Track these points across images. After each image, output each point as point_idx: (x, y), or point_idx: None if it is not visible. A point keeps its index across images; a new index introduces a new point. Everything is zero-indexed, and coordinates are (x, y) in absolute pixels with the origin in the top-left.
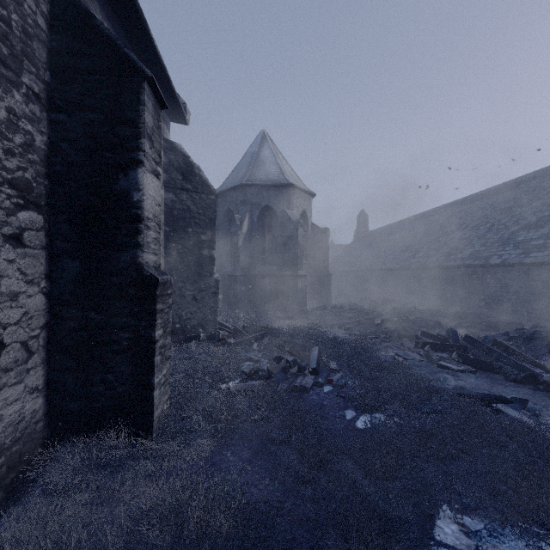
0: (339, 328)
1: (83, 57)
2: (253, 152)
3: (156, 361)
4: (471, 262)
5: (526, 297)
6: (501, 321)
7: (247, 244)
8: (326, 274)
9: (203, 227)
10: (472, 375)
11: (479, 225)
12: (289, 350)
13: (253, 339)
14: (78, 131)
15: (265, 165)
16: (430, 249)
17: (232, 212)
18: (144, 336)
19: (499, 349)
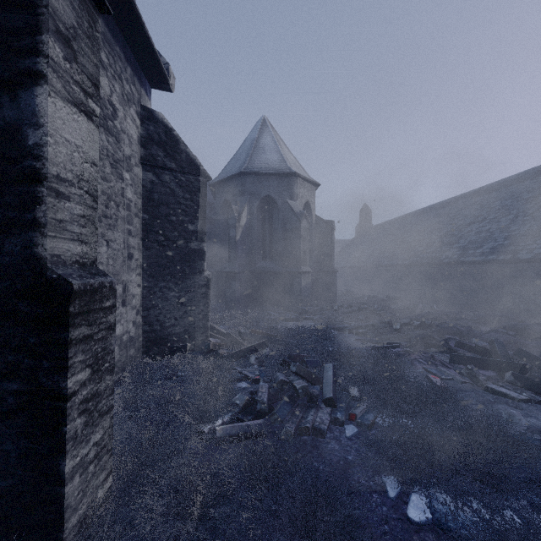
0: (350, 333)
1: None
2: (252, 139)
3: (72, 429)
4: (494, 257)
5: None
6: None
7: (246, 238)
8: (332, 270)
9: (190, 215)
10: (540, 406)
11: (500, 217)
12: (296, 370)
13: (250, 350)
14: None
15: (265, 152)
16: (443, 243)
17: (230, 204)
18: (47, 387)
19: None
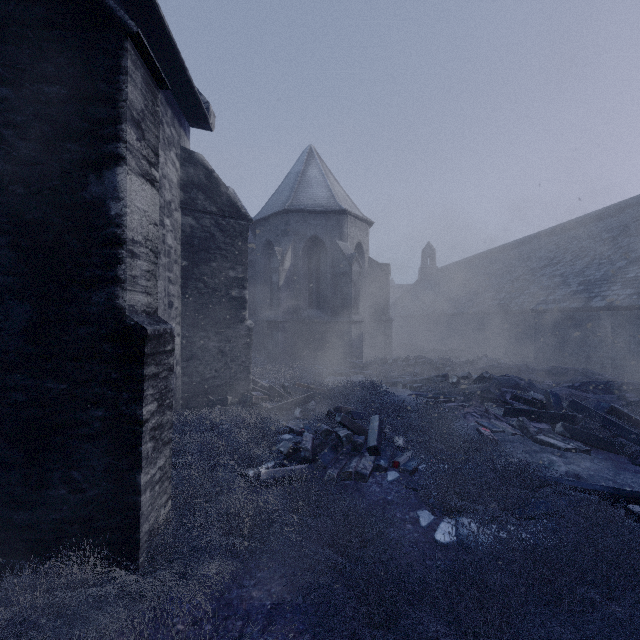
0: (404, 387)
1: (36, 2)
2: (297, 172)
3: (145, 450)
4: (567, 305)
5: (639, 349)
6: (612, 381)
7: (291, 283)
8: (387, 320)
9: (231, 260)
10: (585, 455)
11: (576, 259)
12: (340, 420)
13: (294, 404)
14: (29, 113)
15: (312, 187)
16: (513, 289)
17: (272, 245)
18: (126, 414)
19: (619, 419)
